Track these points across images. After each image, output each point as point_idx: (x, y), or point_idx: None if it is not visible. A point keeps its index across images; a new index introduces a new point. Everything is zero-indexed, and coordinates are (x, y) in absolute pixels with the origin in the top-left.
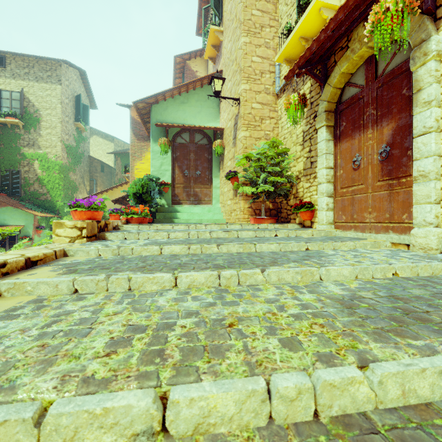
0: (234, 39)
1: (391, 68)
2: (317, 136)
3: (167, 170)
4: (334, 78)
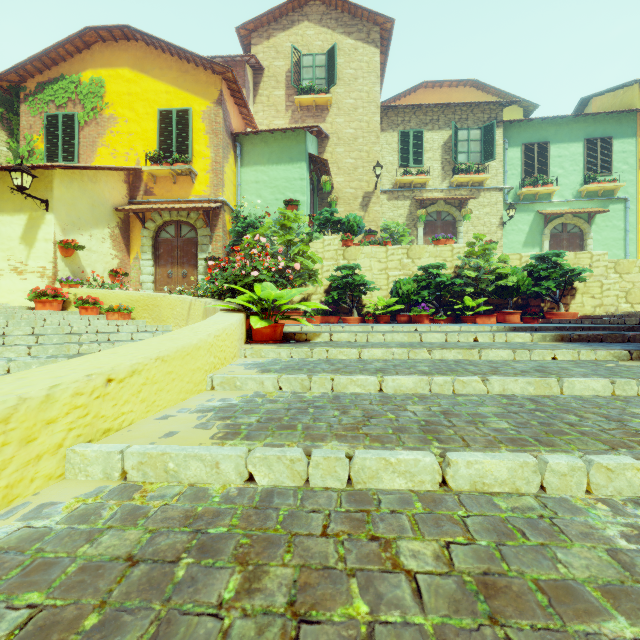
0: (364, 136)
1: (446, 220)
2: (415, 229)
3: (309, 204)
4: (429, 211)
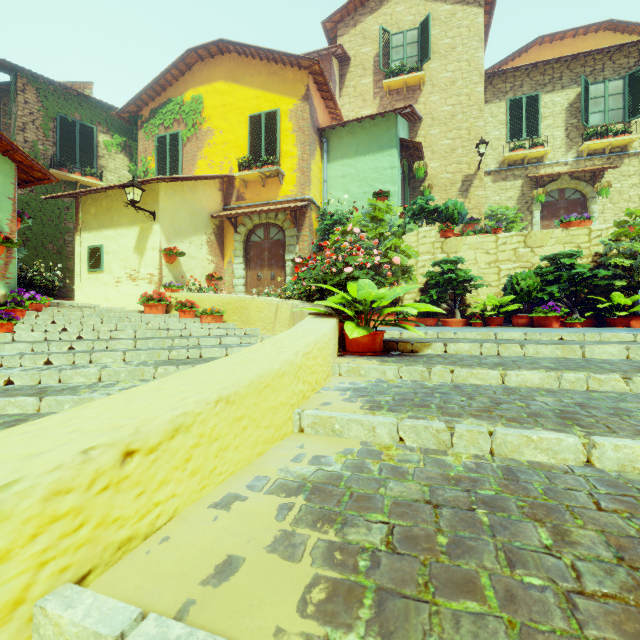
0: (463, 111)
1: (571, 198)
2: (528, 213)
3: (400, 195)
4: (548, 189)
